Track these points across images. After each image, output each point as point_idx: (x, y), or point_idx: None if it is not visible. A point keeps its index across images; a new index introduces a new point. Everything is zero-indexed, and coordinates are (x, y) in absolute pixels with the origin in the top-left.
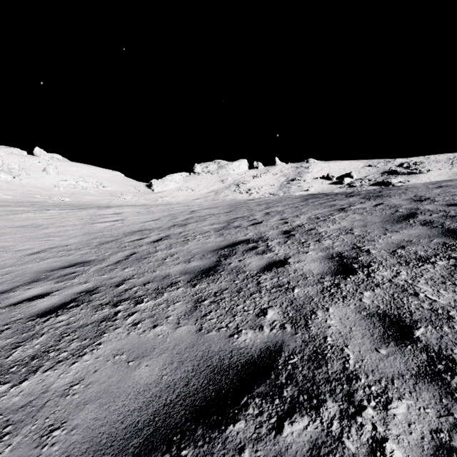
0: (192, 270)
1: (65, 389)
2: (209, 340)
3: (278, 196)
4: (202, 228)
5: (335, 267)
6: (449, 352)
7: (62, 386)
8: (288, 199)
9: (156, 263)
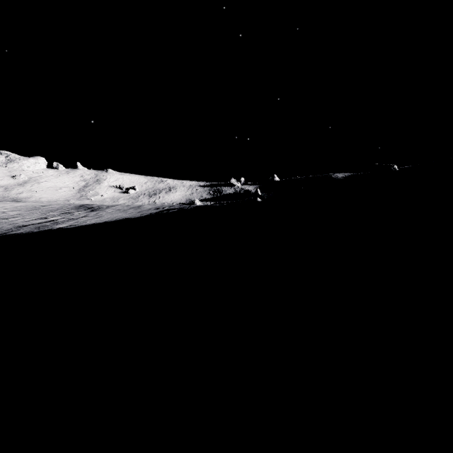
0: (23, 227)
1: (14, 233)
2: (31, 230)
3: (63, 205)
4: (18, 220)
5: (54, 225)
6: (55, 228)
7: (13, 233)
8: (64, 208)
9: (9, 227)
